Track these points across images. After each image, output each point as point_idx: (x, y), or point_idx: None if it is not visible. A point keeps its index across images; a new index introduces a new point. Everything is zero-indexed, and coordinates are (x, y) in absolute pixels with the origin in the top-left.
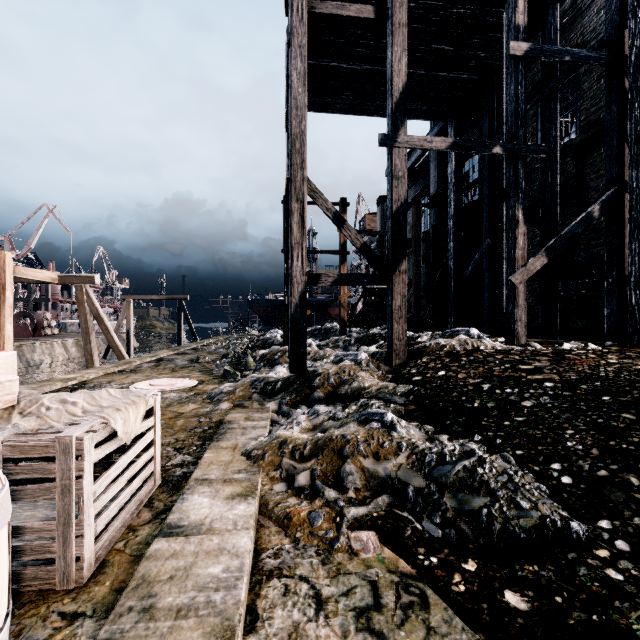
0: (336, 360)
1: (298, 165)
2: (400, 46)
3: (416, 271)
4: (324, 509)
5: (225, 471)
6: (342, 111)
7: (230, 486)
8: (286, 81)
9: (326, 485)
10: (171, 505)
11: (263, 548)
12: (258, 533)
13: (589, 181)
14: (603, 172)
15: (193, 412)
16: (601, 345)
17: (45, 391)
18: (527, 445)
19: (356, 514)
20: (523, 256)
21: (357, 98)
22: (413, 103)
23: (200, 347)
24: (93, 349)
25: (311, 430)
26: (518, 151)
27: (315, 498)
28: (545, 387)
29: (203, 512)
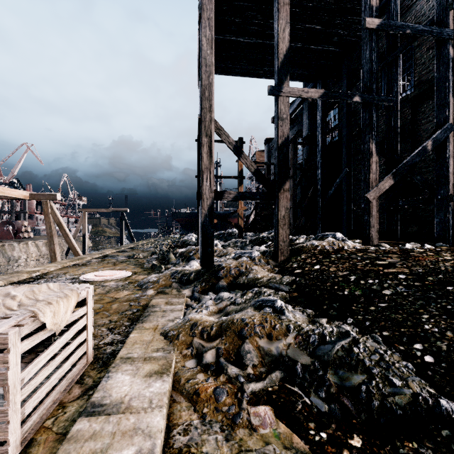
0: (236, 257)
1: (207, 109)
2: (284, 20)
3: (293, 191)
4: (227, 385)
5: (146, 350)
6: (240, 74)
7: (149, 364)
8: (198, 47)
9: (229, 362)
10: (99, 381)
11: (174, 424)
12: (171, 408)
13: (421, 125)
14: (431, 118)
15: (126, 297)
16: (433, 245)
17: (14, 281)
18: (391, 327)
19: (254, 389)
20: (375, 179)
21: (251, 64)
22: (291, 68)
23: (136, 246)
24: (56, 248)
25: (217, 313)
26: (372, 100)
27: (220, 374)
28: (399, 279)
29: (124, 390)
